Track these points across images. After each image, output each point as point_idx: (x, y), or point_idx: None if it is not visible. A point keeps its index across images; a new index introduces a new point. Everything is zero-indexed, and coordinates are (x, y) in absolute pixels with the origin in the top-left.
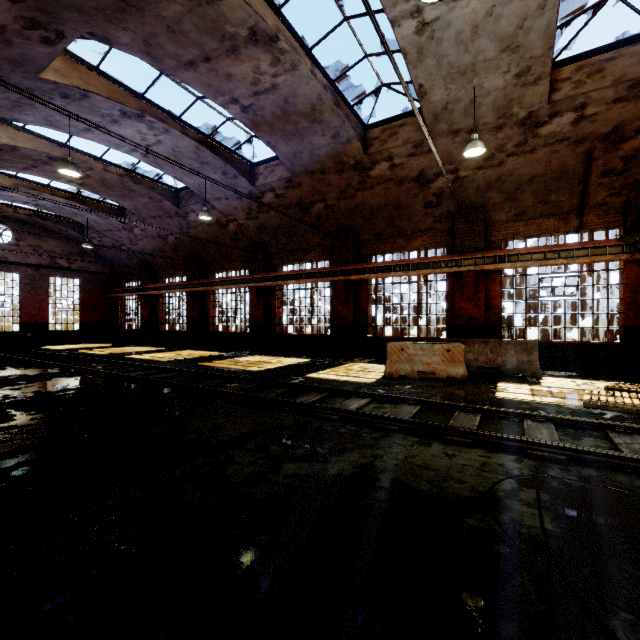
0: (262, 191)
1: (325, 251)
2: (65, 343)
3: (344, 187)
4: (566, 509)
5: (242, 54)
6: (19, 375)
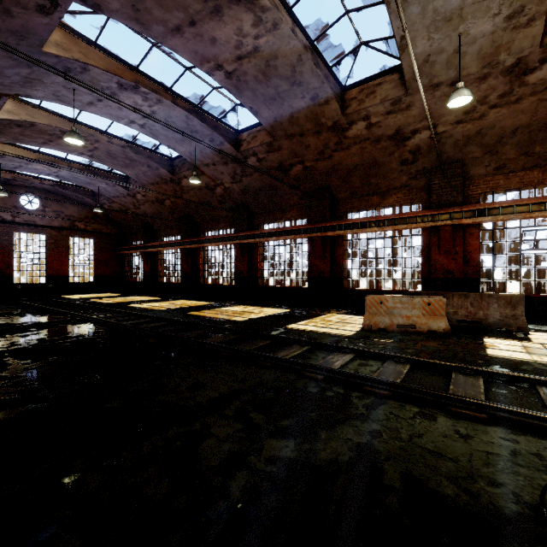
0: (245, 156)
1: (303, 210)
2: (82, 293)
3: (321, 148)
4: None
5: (225, 15)
6: (33, 322)
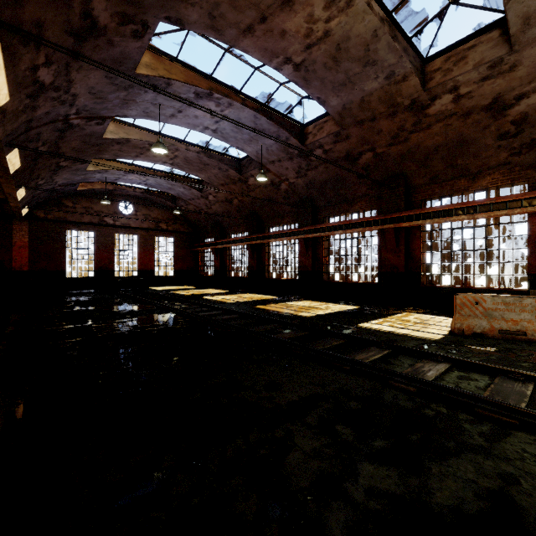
0: (311, 149)
1: (372, 200)
2: (164, 285)
3: (396, 132)
4: None
5: (296, 4)
6: (129, 310)
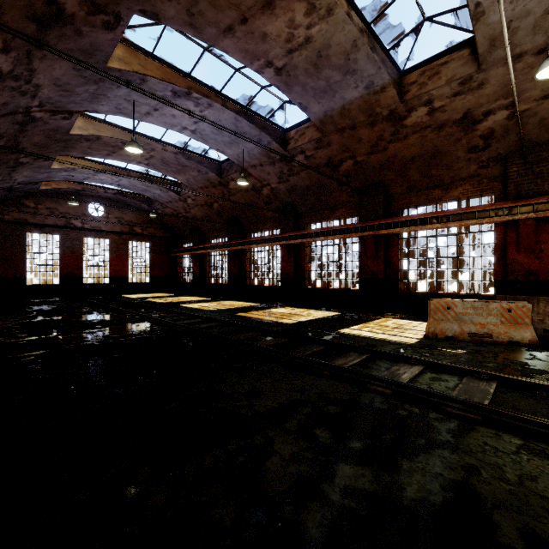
0: (293, 154)
1: (353, 208)
2: (139, 293)
3: (375, 141)
4: None
5: (277, 7)
6: (99, 319)
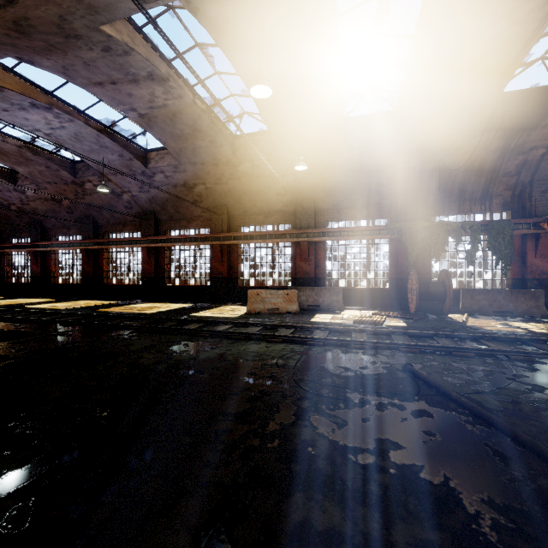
0: (154, 172)
1: (205, 221)
2: None
3: (219, 176)
4: (310, 360)
5: (141, 84)
6: None
